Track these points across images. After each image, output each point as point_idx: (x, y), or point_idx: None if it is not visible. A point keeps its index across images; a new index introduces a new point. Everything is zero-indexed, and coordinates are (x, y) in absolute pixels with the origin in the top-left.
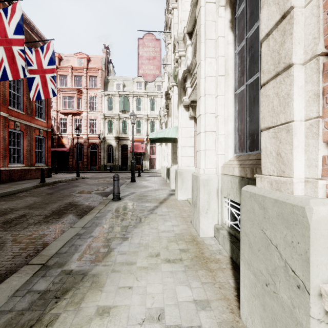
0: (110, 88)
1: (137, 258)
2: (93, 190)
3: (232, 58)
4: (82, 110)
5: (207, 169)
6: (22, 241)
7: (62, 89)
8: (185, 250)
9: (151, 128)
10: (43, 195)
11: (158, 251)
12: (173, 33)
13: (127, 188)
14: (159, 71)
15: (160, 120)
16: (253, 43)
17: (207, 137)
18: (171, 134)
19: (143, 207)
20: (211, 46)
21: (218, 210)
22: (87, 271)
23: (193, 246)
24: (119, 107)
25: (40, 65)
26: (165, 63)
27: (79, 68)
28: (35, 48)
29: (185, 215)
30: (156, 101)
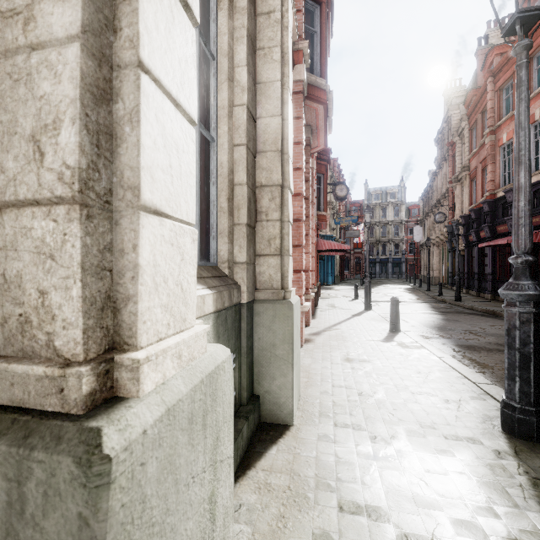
0: None
1: (459, 539)
2: None
3: None
4: None
5: None
6: None
7: None
8: (323, 539)
9: None
10: None
11: None
12: None
13: None
14: None
15: None
16: None
17: None
18: None
19: None
20: None
21: None
22: None
23: None
24: None
25: None
26: None
27: None
28: None
29: None
30: None
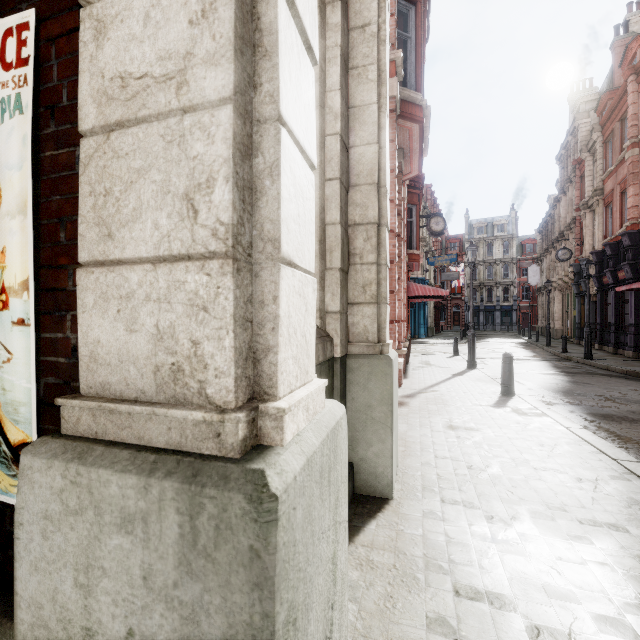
0: None
1: (603, 637)
2: None
3: None
4: None
5: None
6: None
7: None
8: (439, 624)
9: None
10: None
11: None
12: None
13: None
14: None
15: None
16: None
17: None
18: None
19: None
20: None
21: None
22: None
23: (403, 635)
24: None
25: None
26: None
27: None
28: None
29: None
30: None
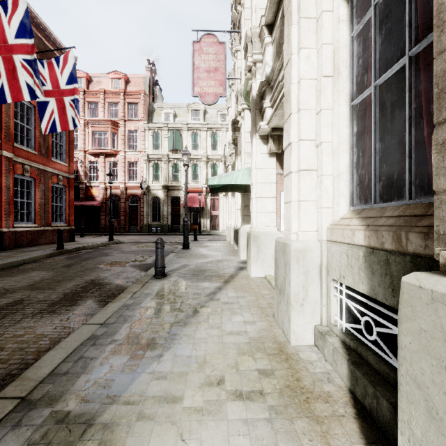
0: (156, 120)
1: (185, 388)
2: (129, 261)
3: (346, 46)
4: (118, 149)
5: (302, 233)
6: (5, 346)
7: (91, 122)
8: (267, 373)
9: (213, 173)
10: (57, 268)
11: (222, 373)
12: (244, 32)
13: (178, 259)
14: (223, 88)
15: (224, 162)
16: (389, 13)
17: (302, 179)
18: (241, 178)
19: (199, 290)
20: (309, 30)
21: (322, 302)
22: (95, 417)
23: (282, 364)
24: (168, 145)
25: (56, 84)
26: (232, 80)
27: (114, 92)
28: (49, 60)
29: (264, 304)
30: (218, 136)
